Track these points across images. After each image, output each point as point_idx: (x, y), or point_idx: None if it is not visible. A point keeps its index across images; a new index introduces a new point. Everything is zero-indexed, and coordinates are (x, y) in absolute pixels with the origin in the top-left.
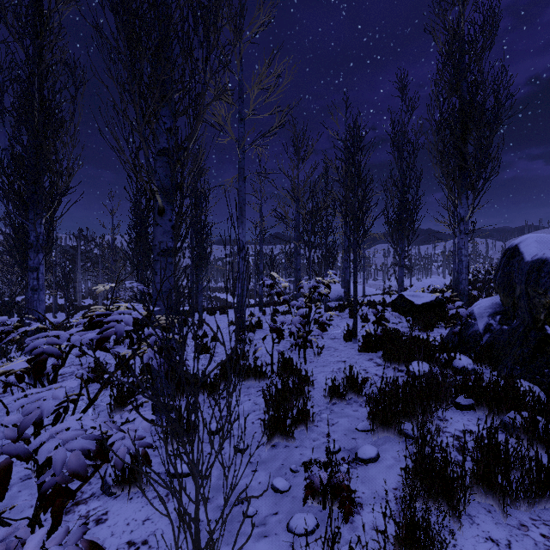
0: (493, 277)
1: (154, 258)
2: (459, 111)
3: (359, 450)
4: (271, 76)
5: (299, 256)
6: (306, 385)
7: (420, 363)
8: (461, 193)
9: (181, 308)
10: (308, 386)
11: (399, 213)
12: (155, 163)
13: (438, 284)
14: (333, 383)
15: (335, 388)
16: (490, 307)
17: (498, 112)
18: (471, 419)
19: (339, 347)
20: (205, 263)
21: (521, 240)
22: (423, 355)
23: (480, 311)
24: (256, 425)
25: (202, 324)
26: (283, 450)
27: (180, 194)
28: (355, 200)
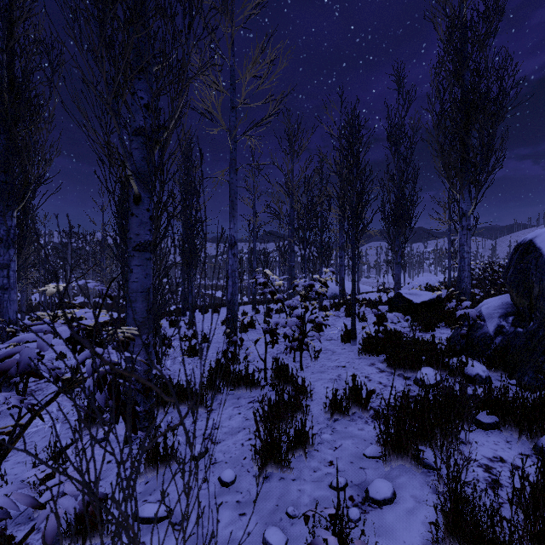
0: (503, 274)
1: (129, 253)
2: (461, 101)
3: (371, 487)
4: (265, 62)
5: (293, 253)
6: (303, 398)
7: (429, 370)
8: (463, 187)
9: (173, 307)
10: (305, 399)
11: (395, 209)
12: (130, 144)
13: (433, 281)
14: (335, 396)
15: (337, 402)
16: (500, 307)
17: (503, 101)
18: (498, 442)
19: (336, 350)
20: (196, 260)
21: (535, 234)
22: (430, 360)
23: (489, 311)
24: (246, 448)
25: (193, 323)
26: (277, 484)
27: (159, 179)
28: (354, 193)
